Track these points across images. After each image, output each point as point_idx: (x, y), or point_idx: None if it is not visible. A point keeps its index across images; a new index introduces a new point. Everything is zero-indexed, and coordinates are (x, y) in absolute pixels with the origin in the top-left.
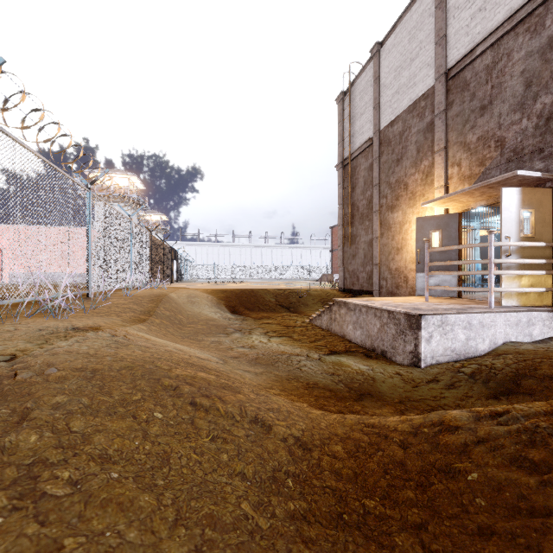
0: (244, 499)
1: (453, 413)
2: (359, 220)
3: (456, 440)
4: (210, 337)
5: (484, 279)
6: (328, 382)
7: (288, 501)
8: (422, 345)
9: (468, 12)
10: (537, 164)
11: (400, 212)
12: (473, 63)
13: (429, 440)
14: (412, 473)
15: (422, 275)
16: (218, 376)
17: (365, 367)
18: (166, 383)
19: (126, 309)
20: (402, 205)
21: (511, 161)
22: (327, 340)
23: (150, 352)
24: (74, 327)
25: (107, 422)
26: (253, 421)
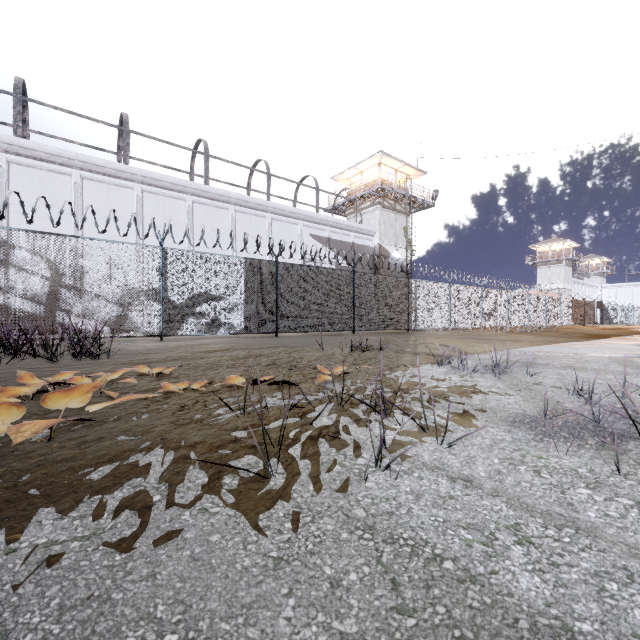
0: None
1: None
2: None
3: None
4: None
5: None
6: None
7: None
8: None
9: None
10: None
11: None
12: None
13: None
14: None
15: None
16: None
17: None
18: None
19: None
20: None
21: None
22: None
23: None
24: None
25: None
26: None
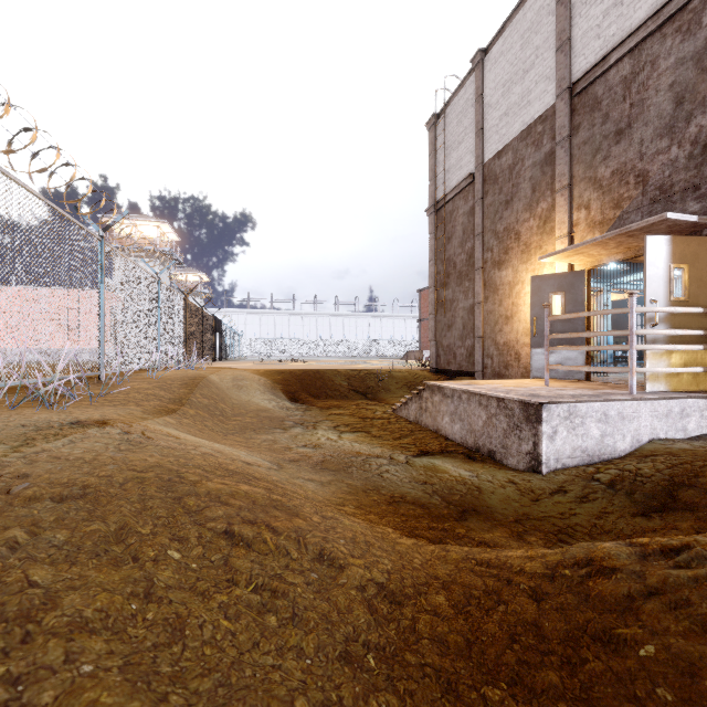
0: (301, 700)
1: (605, 547)
2: (457, 280)
3: (615, 590)
4: (261, 433)
5: (615, 357)
6: (419, 494)
7: (369, 697)
8: (543, 443)
9: (600, 8)
10: (691, 205)
11: (510, 270)
12: (605, 74)
13: (573, 589)
14: (553, 641)
15: (539, 351)
16: (268, 490)
17: (468, 473)
18: (191, 504)
19: (150, 396)
20: (512, 260)
21: (656, 201)
22: (417, 436)
23: (175, 456)
24: (74, 421)
25: (90, 572)
26: (317, 559)
